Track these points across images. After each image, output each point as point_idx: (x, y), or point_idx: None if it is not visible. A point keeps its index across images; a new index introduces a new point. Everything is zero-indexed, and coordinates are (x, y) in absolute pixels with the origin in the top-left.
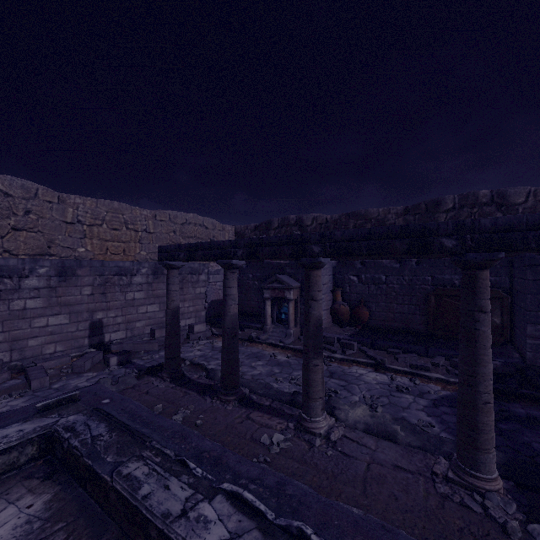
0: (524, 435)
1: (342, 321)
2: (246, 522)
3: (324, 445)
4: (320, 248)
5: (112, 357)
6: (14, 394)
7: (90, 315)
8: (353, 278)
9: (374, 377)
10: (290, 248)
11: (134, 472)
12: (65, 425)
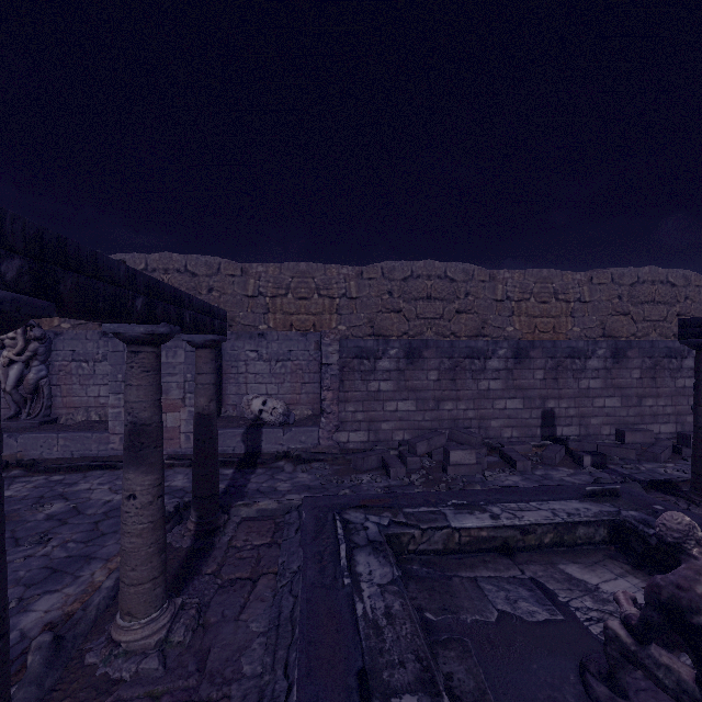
0: None
1: None
2: None
3: None
4: None
5: (585, 455)
6: (506, 470)
7: (542, 402)
8: None
9: None
10: None
11: None
12: (635, 519)
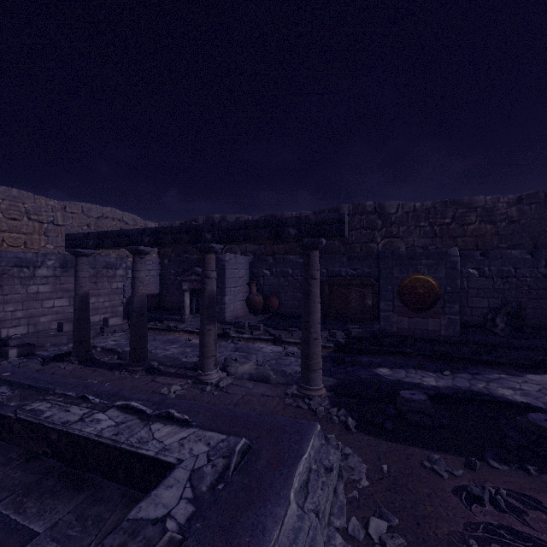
0: (360, 372)
1: (256, 309)
2: (131, 417)
3: (213, 389)
4: (211, 235)
5: (11, 349)
6: None
7: None
8: (266, 272)
9: (271, 348)
10: (189, 235)
11: (38, 407)
12: None
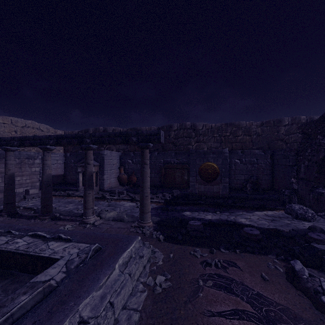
0: (174, 214)
1: (123, 183)
2: (37, 240)
3: (91, 226)
4: (90, 140)
5: None
6: None
7: None
8: (129, 161)
9: (129, 204)
10: (77, 140)
11: None
12: None
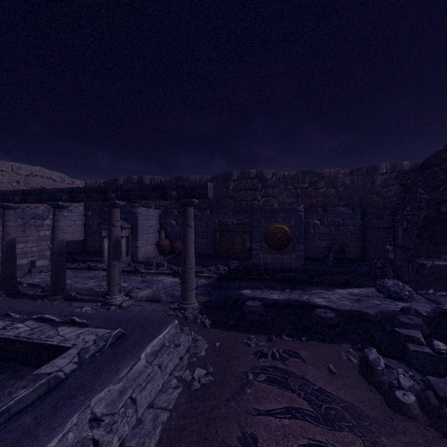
0: (230, 293)
1: (164, 251)
2: (43, 324)
3: (117, 308)
4: (115, 195)
5: None
6: None
7: None
8: (172, 222)
9: (170, 280)
10: (98, 194)
11: None
12: None
